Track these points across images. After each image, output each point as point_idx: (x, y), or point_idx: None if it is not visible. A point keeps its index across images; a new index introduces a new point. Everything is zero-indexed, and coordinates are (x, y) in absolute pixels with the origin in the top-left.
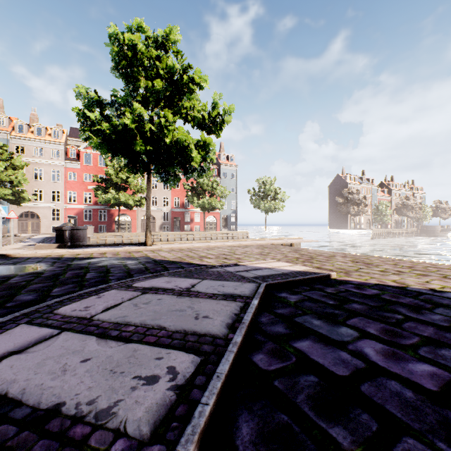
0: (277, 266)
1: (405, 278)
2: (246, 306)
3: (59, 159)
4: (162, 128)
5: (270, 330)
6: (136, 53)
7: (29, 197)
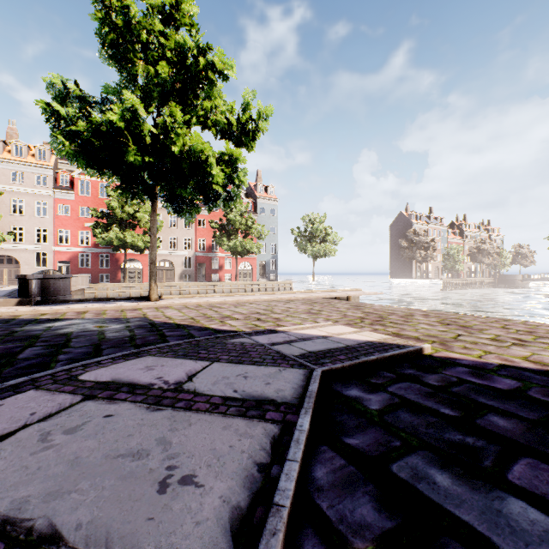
0: (336, 333)
1: (539, 353)
2: (286, 434)
3: (46, 187)
4: (168, 132)
5: (342, 516)
6: (129, 22)
7: (4, 236)
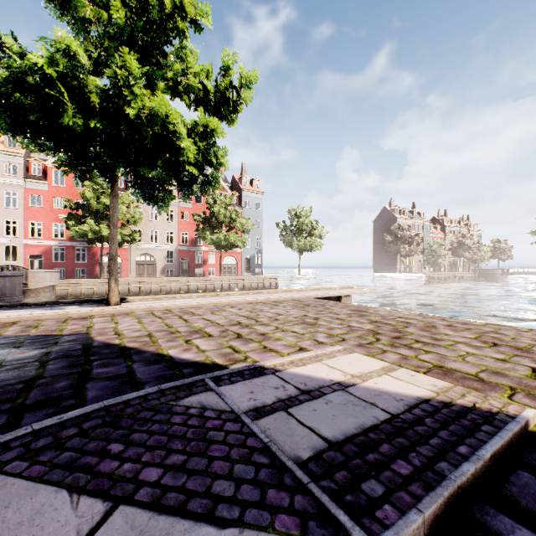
0: (358, 375)
1: None
2: None
3: (16, 177)
4: (121, 90)
5: None
6: None
7: None
